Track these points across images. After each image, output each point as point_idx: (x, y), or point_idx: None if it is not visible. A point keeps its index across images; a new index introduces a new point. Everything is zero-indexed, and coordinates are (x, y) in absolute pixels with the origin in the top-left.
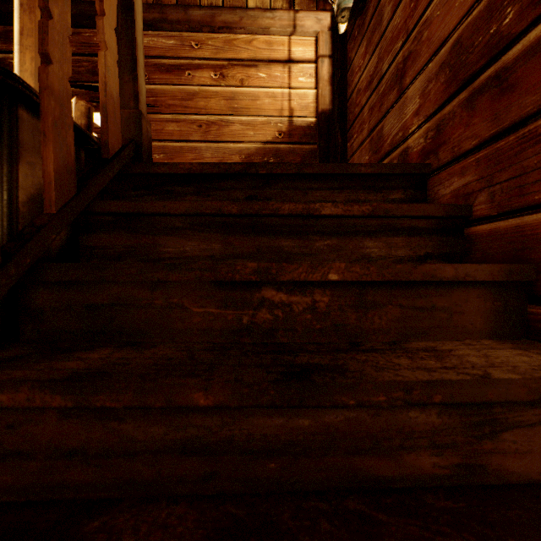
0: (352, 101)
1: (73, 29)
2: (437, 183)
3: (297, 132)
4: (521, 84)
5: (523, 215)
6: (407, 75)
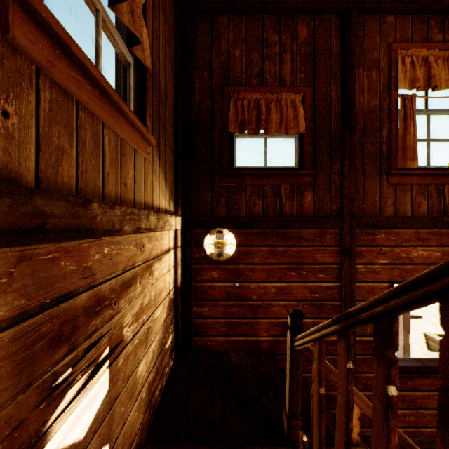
0: (203, 287)
1: (20, 246)
2: (277, 358)
3: (171, 302)
4: None
5: (303, 373)
6: (260, 313)
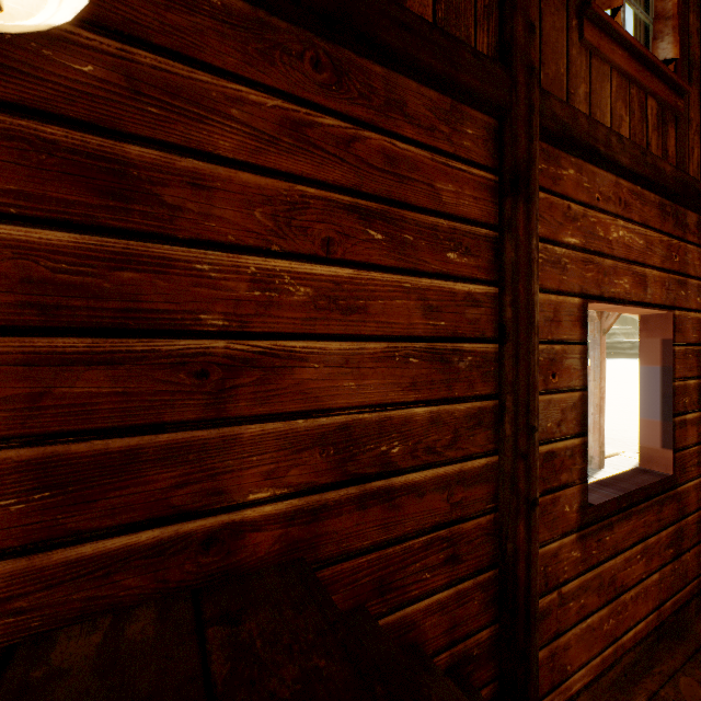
0: None
1: None
2: None
3: None
4: (404, 508)
5: (406, 607)
6: (242, 397)
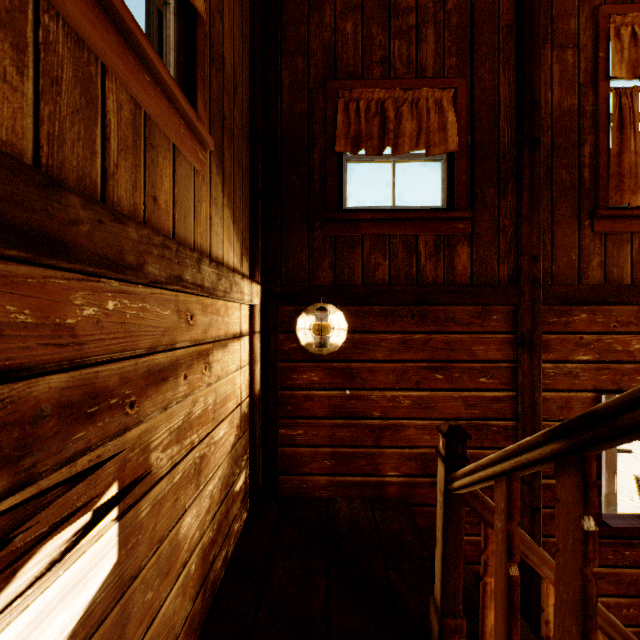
0: (295, 397)
1: None
2: (412, 511)
3: (243, 419)
4: None
5: None
6: (385, 439)
